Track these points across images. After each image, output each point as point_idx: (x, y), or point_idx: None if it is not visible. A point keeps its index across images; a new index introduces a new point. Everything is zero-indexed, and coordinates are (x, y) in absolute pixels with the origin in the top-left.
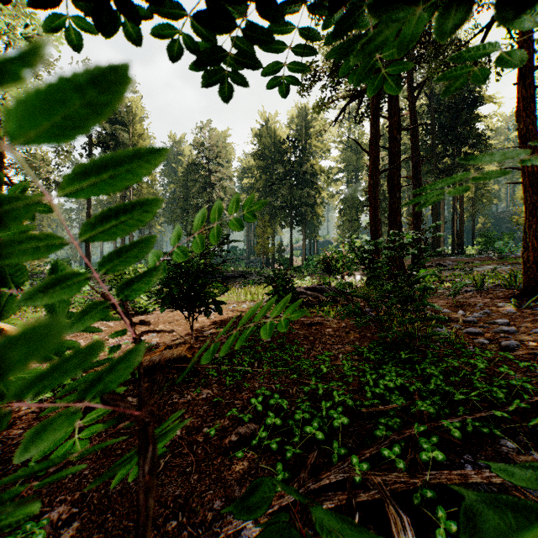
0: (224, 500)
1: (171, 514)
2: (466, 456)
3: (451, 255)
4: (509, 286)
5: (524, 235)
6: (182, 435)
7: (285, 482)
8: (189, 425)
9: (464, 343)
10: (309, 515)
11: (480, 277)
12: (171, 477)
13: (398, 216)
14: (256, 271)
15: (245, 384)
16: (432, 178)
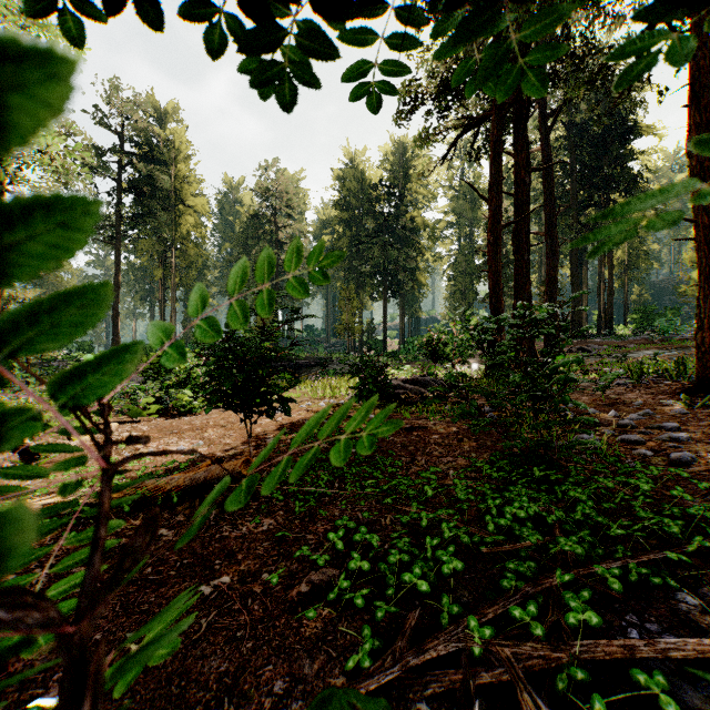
0: (288, 680)
1: (213, 699)
2: (630, 616)
3: (597, 337)
4: (677, 377)
5: (697, 309)
6: (233, 584)
7: (374, 654)
8: (243, 569)
9: (619, 455)
10: (409, 703)
11: (637, 366)
12: (216, 644)
13: (526, 285)
14: (339, 357)
15: (320, 511)
16: (571, 235)
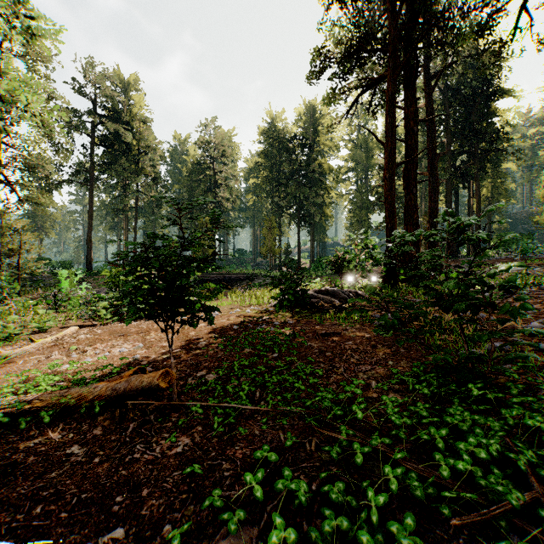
0: None
1: None
2: None
3: (467, 257)
4: None
5: None
6: (127, 541)
7: None
8: (144, 515)
9: (543, 366)
10: None
11: None
12: None
13: (414, 214)
14: (263, 273)
15: (240, 429)
16: (447, 176)
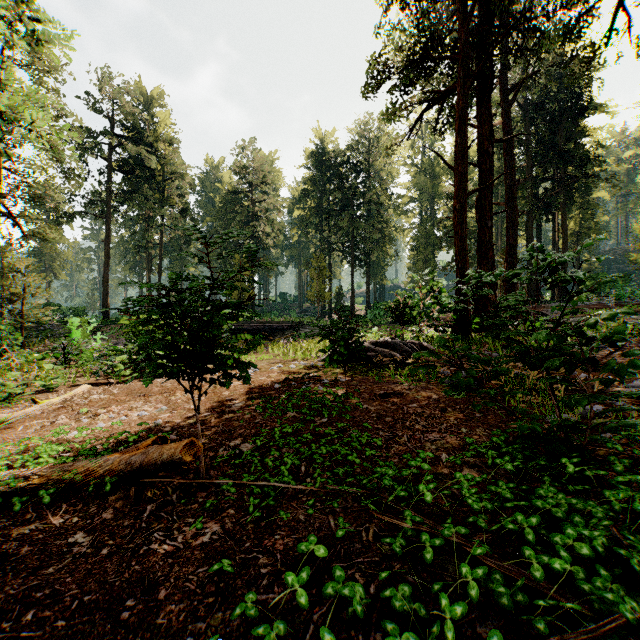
0: None
1: None
2: None
3: (552, 303)
4: None
5: None
6: None
7: None
8: (160, 624)
9: None
10: None
11: None
12: None
13: (489, 251)
14: (310, 321)
15: (281, 513)
16: (527, 207)
